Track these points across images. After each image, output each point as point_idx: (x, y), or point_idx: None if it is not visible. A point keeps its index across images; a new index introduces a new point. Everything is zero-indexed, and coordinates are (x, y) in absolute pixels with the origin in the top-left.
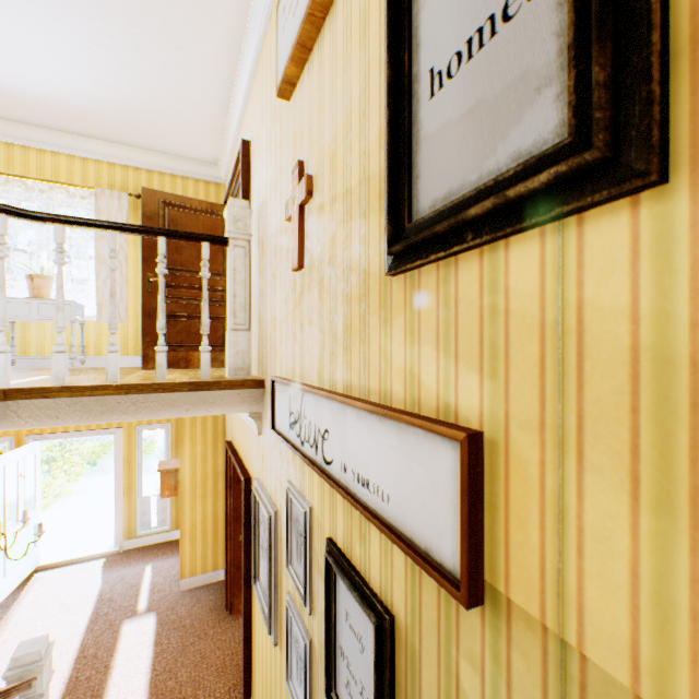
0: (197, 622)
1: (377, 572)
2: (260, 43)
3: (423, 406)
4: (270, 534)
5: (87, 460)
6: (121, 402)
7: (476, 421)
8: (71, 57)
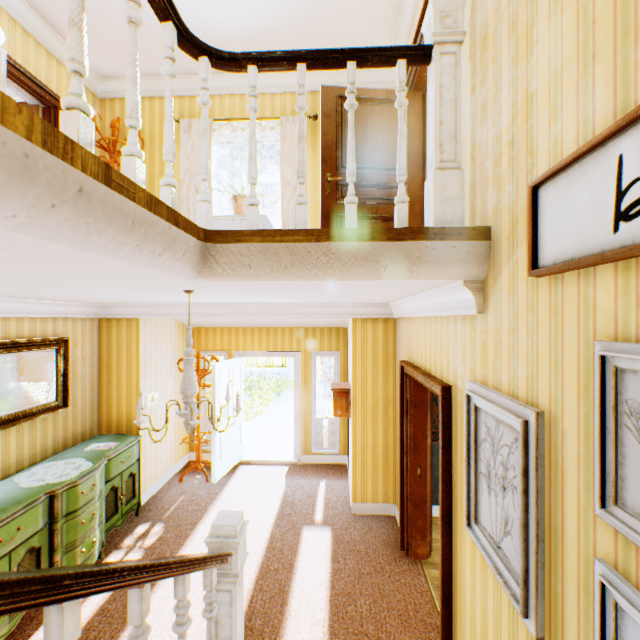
0: (370, 551)
1: None
2: None
3: None
4: (523, 450)
5: (274, 391)
6: (310, 252)
7: None
8: None
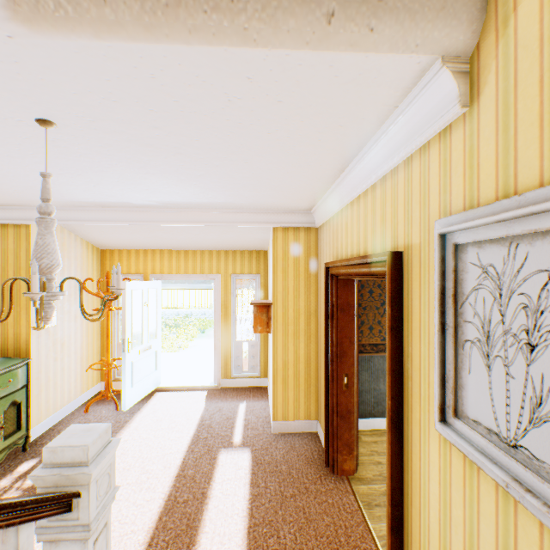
0: (293, 471)
1: None
2: None
3: None
4: None
5: (199, 328)
6: None
7: None
8: None
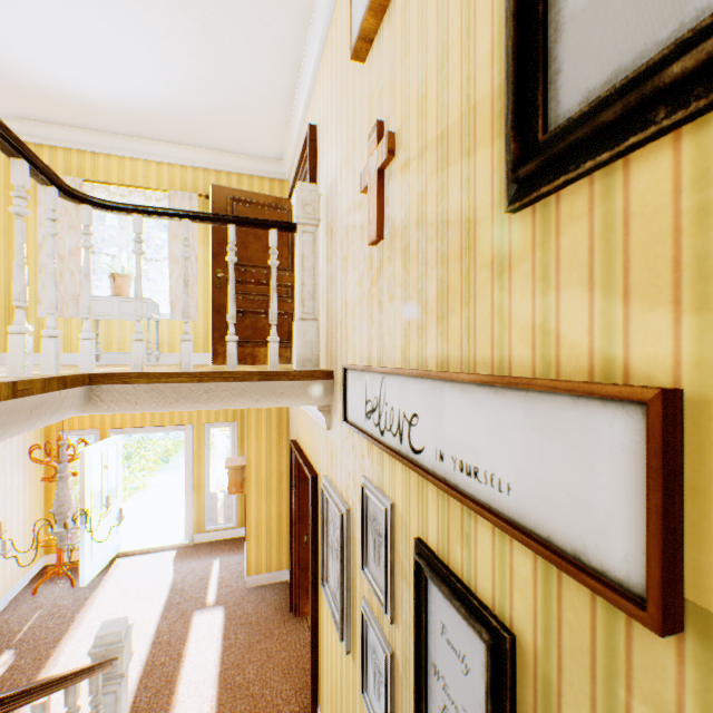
0: (262, 620)
1: (487, 580)
2: (329, 16)
3: (564, 369)
4: (341, 534)
5: (161, 457)
6: (194, 390)
7: (666, 375)
8: (148, 58)
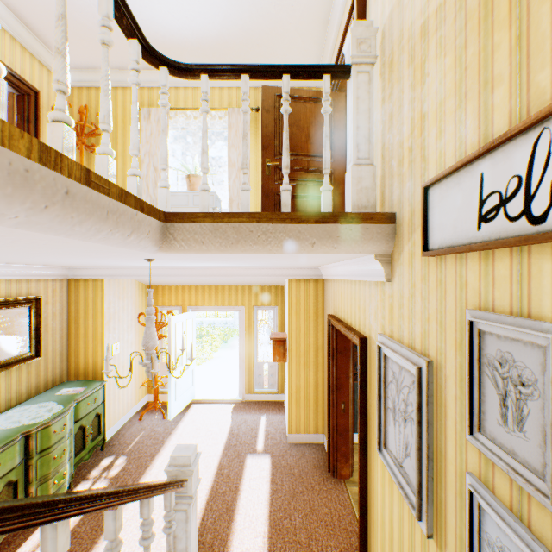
0: (303, 473)
1: None
2: None
3: None
4: (418, 391)
5: (221, 339)
6: (252, 231)
7: None
8: None
